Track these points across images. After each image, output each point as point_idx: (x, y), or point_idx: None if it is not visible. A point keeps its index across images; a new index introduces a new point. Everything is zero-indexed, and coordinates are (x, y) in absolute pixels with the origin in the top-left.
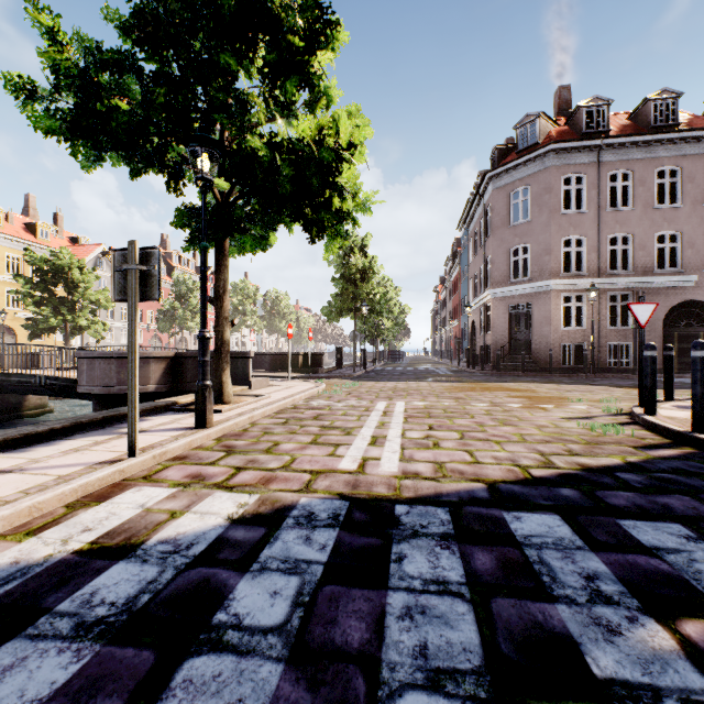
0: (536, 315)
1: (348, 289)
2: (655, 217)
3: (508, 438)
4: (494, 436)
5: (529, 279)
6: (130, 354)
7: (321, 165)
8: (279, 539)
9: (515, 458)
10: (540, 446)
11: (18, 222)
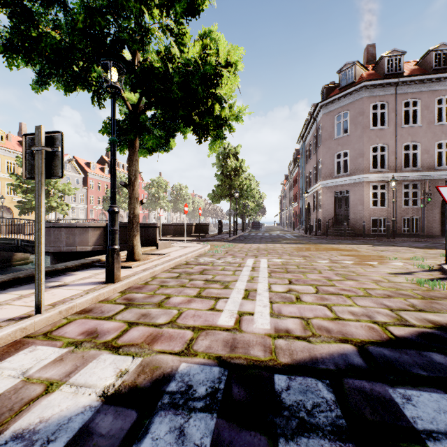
0: (353, 198)
1: (225, 182)
2: (435, 131)
3: (355, 292)
4: (343, 290)
5: (348, 174)
6: (37, 224)
7: (205, 75)
8: (149, 434)
9: (369, 313)
10: (385, 300)
11: (14, 140)
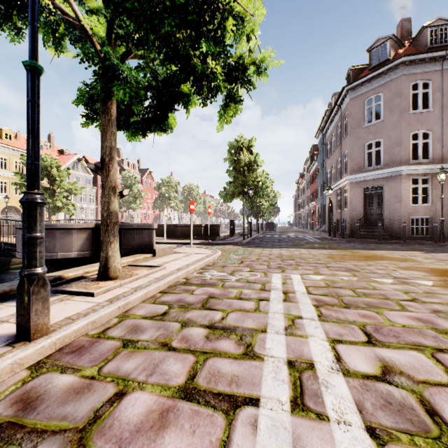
0: (387, 194)
1: (238, 178)
2: None
3: None
4: None
5: (381, 167)
6: None
7: None
8: None
9: None
10: None
11: (23, 140)
